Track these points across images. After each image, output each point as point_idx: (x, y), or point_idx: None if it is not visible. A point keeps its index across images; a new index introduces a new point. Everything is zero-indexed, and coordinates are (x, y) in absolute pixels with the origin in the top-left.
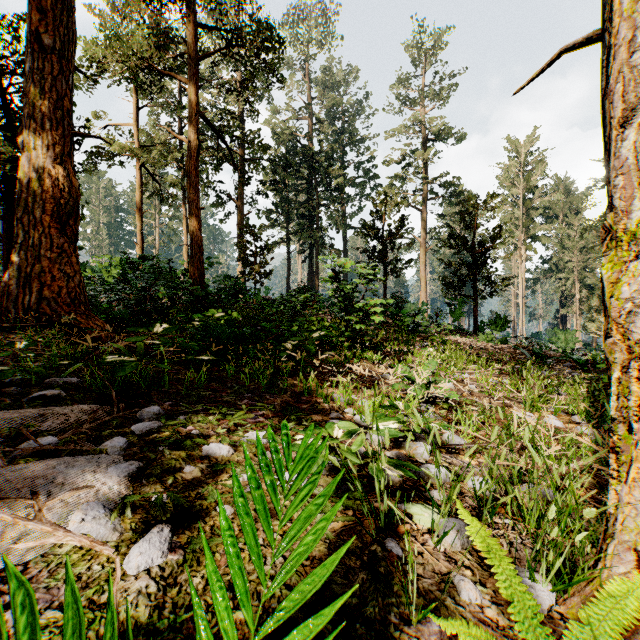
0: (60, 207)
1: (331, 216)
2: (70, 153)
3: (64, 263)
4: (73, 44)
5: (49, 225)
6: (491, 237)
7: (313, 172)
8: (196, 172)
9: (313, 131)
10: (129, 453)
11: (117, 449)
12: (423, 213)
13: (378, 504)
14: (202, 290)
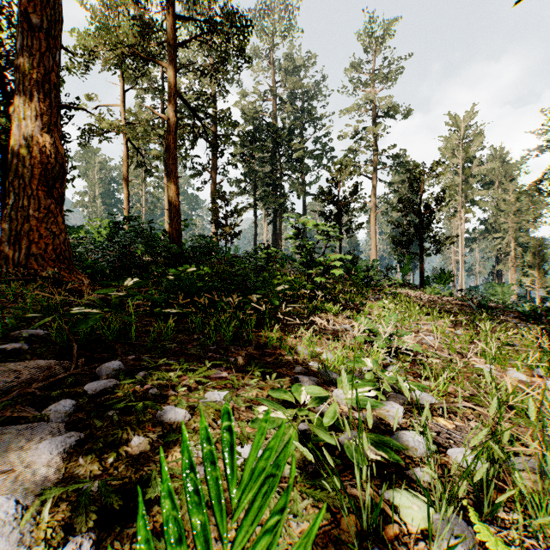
0: (47, 171)
1: (292, 184)
2: (57, 123)
3: (50, 222)
4: (60, 24)
5: (37, 188)
6: (436, 200)
7: (277, 146)
8: (174, 145)
9: (277, 110)
10: (73, 420)
11: (61, 415)
12: (373, 181)
13: (355, 490)
14: (178, 248)
